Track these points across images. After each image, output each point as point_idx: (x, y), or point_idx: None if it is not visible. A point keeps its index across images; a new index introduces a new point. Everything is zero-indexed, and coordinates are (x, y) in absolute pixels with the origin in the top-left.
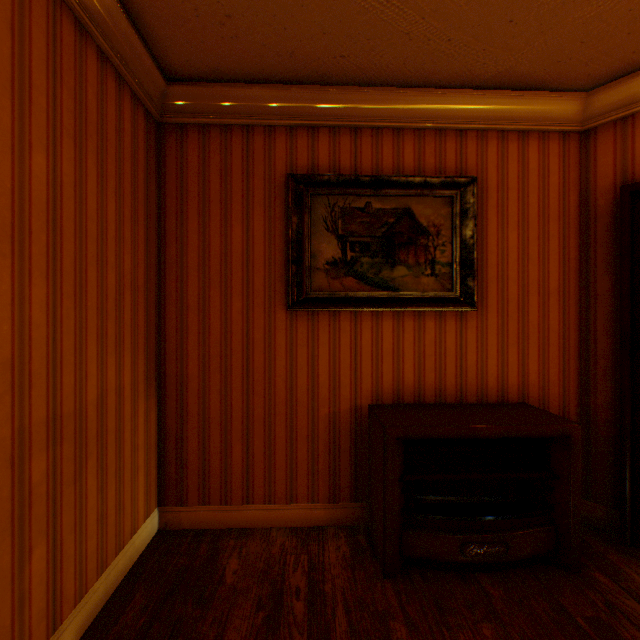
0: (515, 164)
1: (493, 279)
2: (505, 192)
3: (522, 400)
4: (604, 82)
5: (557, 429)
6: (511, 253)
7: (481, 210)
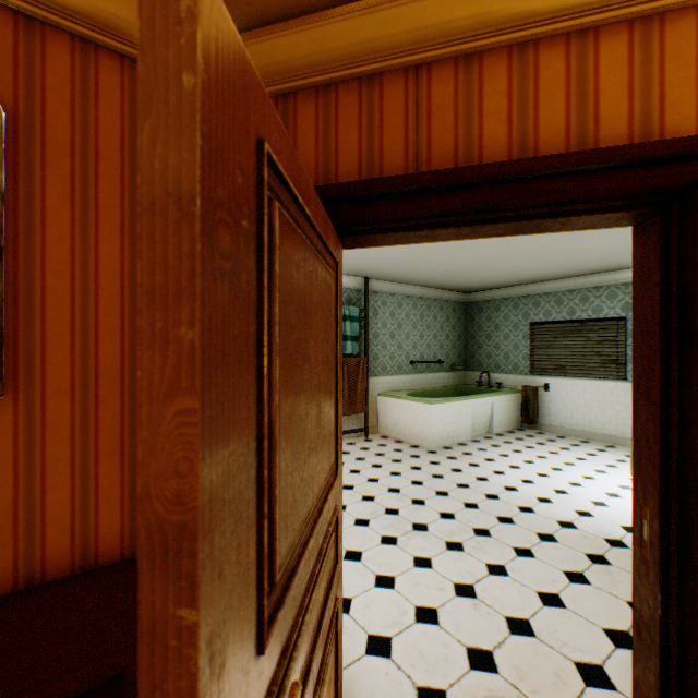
0: (118, 114)
1: (64, 328)
2: (94, 161)
3: (134, 552)
4: (256, 24)
5: (93, 671)
6: (109, 280)
7: (31, 183)
